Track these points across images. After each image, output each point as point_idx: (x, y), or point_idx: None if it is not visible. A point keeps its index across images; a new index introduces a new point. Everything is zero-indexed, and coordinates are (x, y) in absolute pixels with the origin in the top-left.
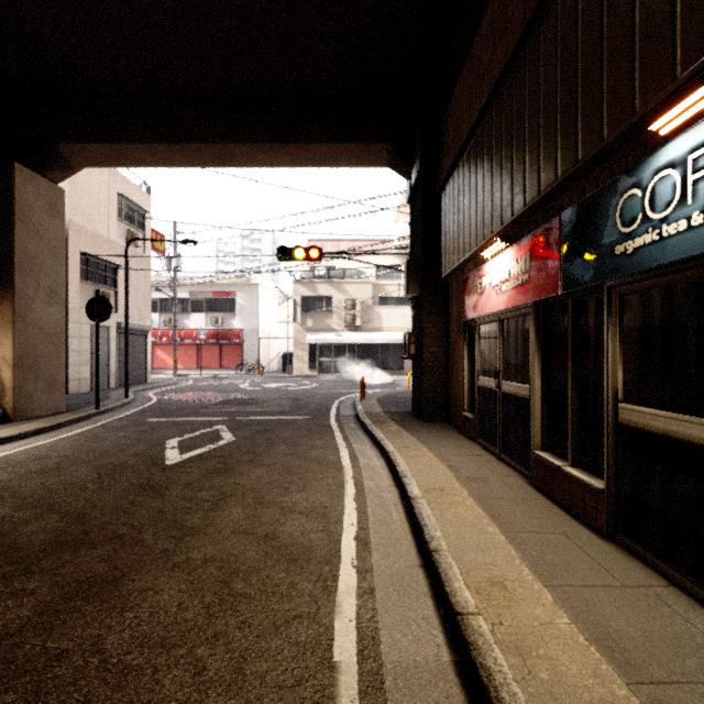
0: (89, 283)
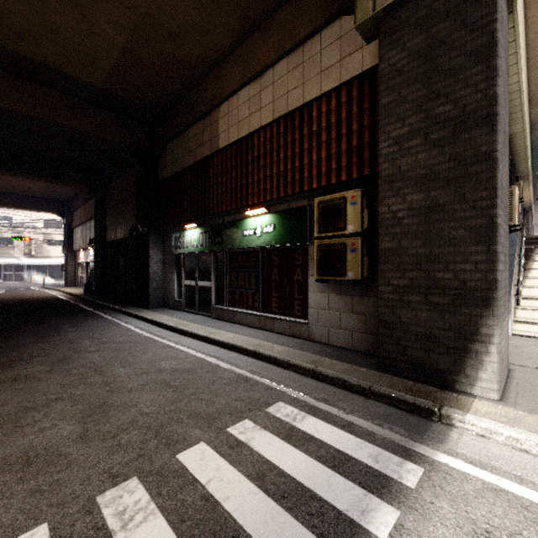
0: None
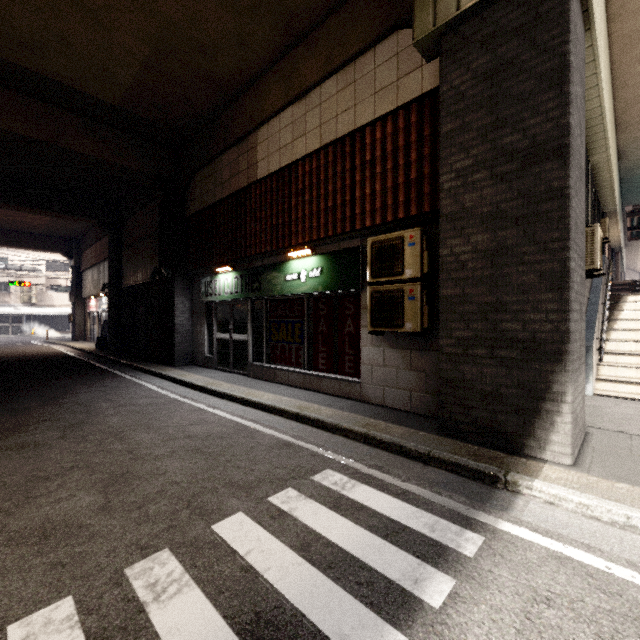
0: None
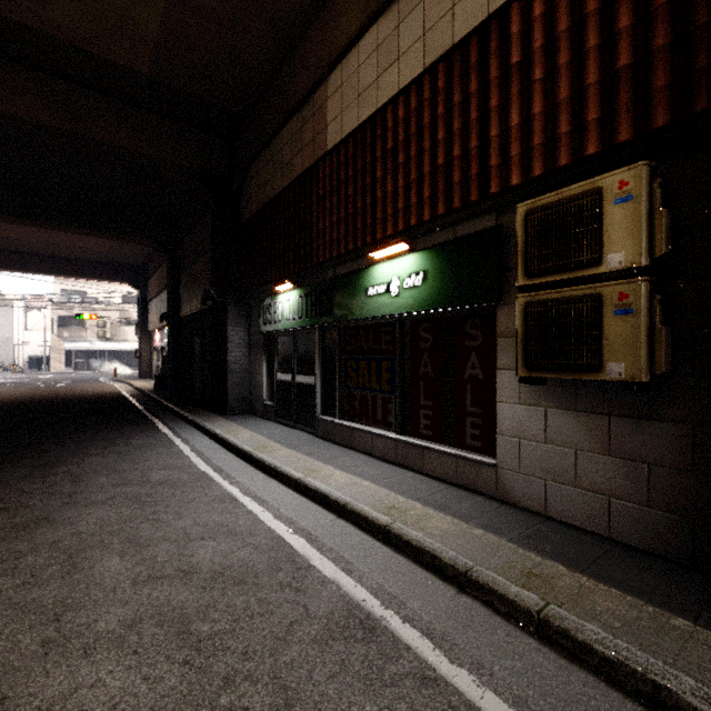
0: None
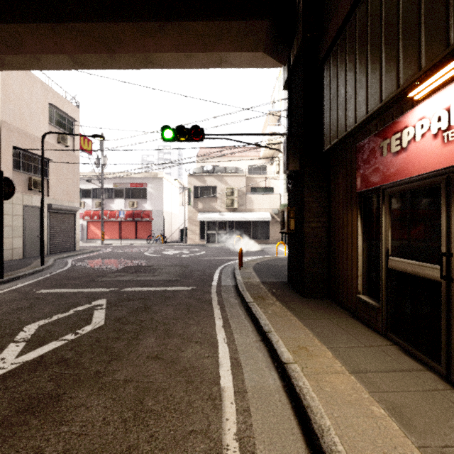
0: (21, 171)
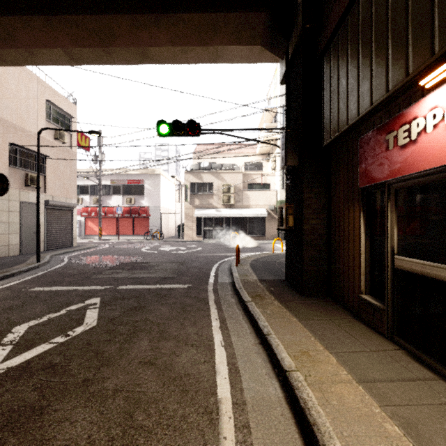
0: (18, 168)
